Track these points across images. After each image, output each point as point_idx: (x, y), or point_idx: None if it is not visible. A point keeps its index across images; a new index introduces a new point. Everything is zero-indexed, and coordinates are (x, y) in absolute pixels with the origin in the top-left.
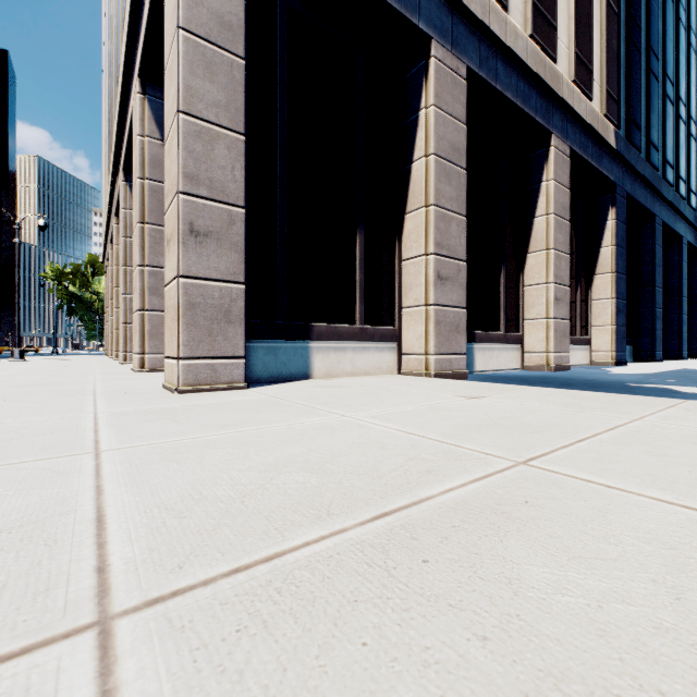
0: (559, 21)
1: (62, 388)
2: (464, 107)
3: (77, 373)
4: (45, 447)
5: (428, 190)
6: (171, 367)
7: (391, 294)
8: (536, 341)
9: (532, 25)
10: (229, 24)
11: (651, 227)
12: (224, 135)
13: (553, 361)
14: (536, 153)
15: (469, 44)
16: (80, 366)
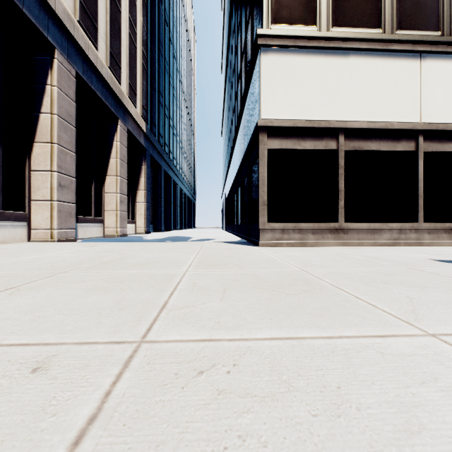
0: (122, 64)
1: None
2: (75, 93)
3: None
4: None
5: (53, 134)
6: None
7: (23, 191)
8: (111, 222)
9: (110, 62)
10: None
11: (160, 171)
12: None
13: (120, 232)
14: (111, 125)
15: (78, 59)
16: None
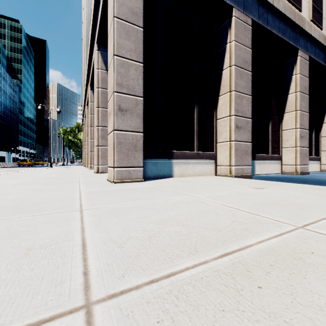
0: None
1: (66, 180)
2: (250, 40)
3: (72, 173)
4: (60, 206)
5: (231, 83)
6: (111, 171)
7: (212, 136)
8: (289, 159)
9: None
10: (136, 12)
11: None
12: (134, 64)
13: (299, 169)
14: (289, 60)
15: (253, 7)
16: (73, 170)
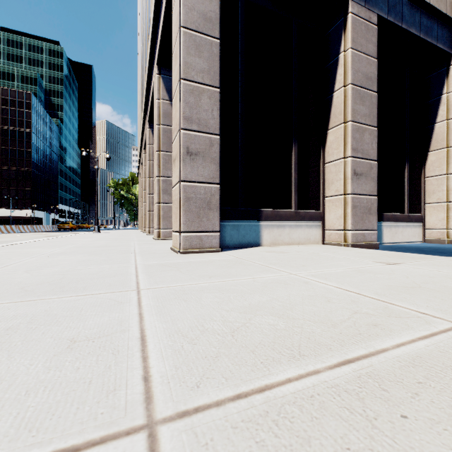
0: None
1: (118, 248)
2: (375, 45)
3: (125, 240)
4: (110, 284)
5: (346, 110)
6: (176, 237)
7: (317, 187)
8: (436, 220)
9: None
10: (210, 18)
11: None
12: (207, 90)
13: None
14: (436, 72)
15: None
16: (126, 236)
